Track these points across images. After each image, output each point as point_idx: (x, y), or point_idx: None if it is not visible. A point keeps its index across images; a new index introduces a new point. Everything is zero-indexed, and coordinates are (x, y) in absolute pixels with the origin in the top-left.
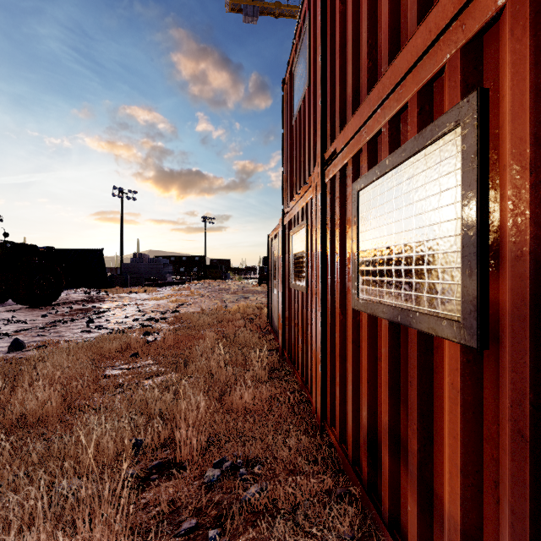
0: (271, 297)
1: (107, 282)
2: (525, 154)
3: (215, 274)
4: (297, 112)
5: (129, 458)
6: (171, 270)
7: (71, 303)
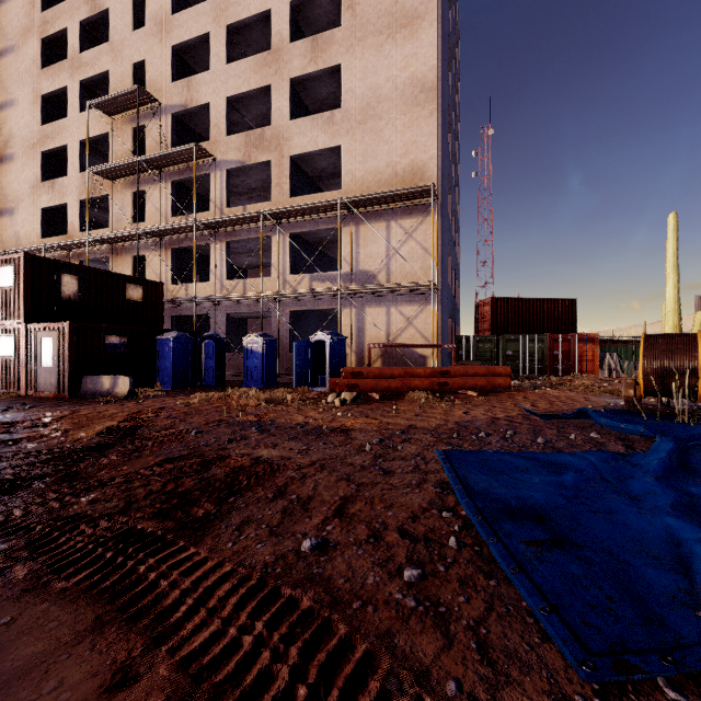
0: None
1: None
2: (18, 342)
3: None
4: None
5: None
6: None
7: None
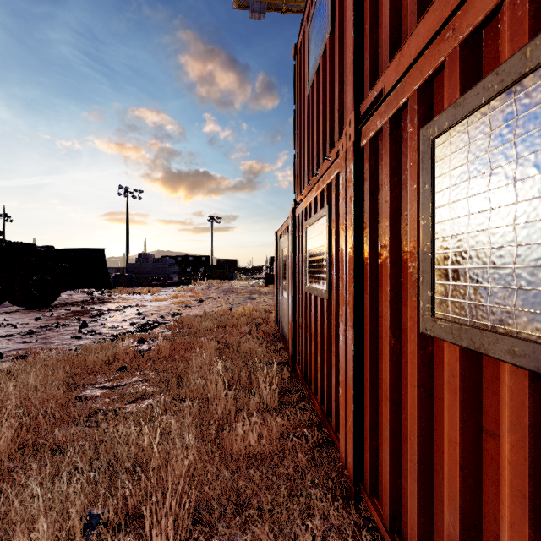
0: (280, 301)
1: (109, 283)
2: None
3: (222, 274)
4: (314, 74)
5: None
6: (176, 270)
7: (70, 305)
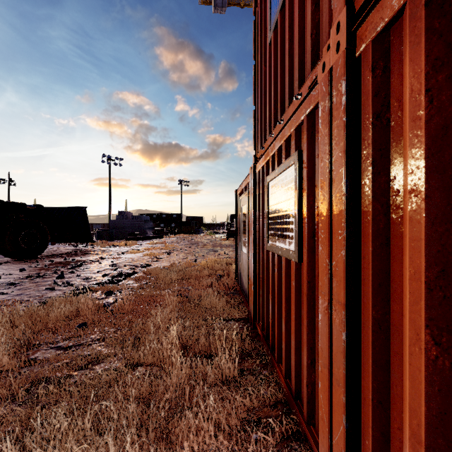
0: (240, 255)
1: (90, 237)
2: None
3: (190, 229)
4: (278, 13)
5: None
6: (151, 225)
7: (56, 256)
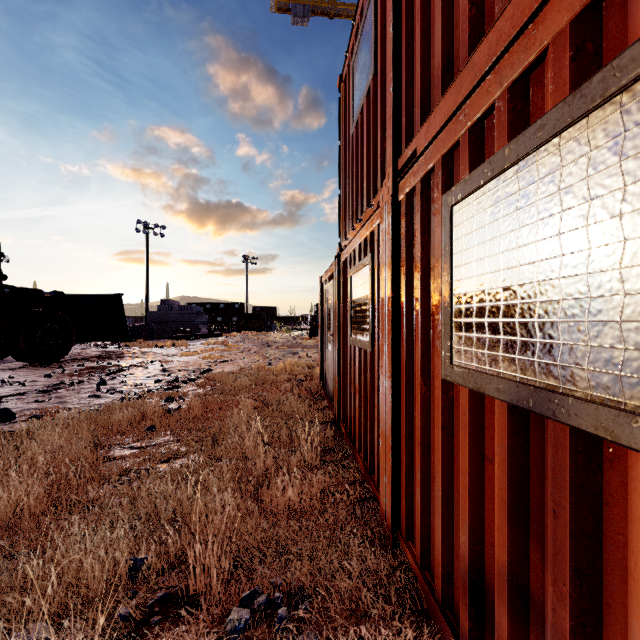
0: (325, 355)
1: (127, 335)
2: None
3: (259, 324)
4: (359, 113)
5: (123, 588)
6: (205, 319)
7: (83, 360)
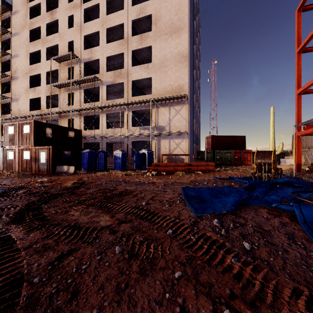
0: None
1: None
2: (31, 153)
3: None
4: (10, 134)
5: None
6: None
7: None
